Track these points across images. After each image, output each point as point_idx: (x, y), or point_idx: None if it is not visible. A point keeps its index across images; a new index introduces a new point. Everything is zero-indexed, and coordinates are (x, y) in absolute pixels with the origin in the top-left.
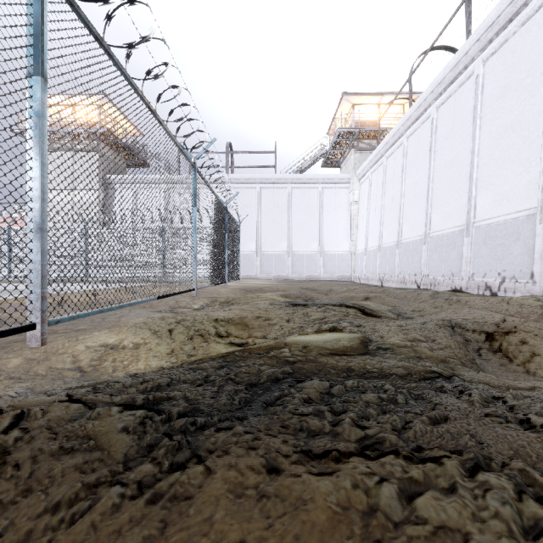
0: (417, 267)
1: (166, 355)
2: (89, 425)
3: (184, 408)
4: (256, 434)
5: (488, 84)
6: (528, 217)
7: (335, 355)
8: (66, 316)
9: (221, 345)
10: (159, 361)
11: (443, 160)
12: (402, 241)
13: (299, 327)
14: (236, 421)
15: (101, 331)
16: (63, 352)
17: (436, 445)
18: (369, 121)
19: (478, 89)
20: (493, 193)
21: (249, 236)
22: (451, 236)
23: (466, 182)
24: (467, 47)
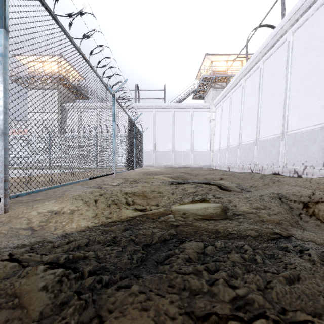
0: (251, 159)
1: (92, 218)
2: (17, 284)
3: (94, 267)
4: (148, 295)
5: (295, 46)
6: (321, 128)
7: (205, 219)
8: (24, 192)
9: (129, 210)
10: (87, 222)
11: (267, 94)
12: (242, 143)
13: (180, 198)
14: (133, 279)
15: (50, 201)
16: (21, 216)
17: (297, 308)
18: (221, 71)
19: (289, 50)
20: (299, 113)
21: (149, 140)
22: (272, 140)
23: (281, 107)
24: (282, 24)
